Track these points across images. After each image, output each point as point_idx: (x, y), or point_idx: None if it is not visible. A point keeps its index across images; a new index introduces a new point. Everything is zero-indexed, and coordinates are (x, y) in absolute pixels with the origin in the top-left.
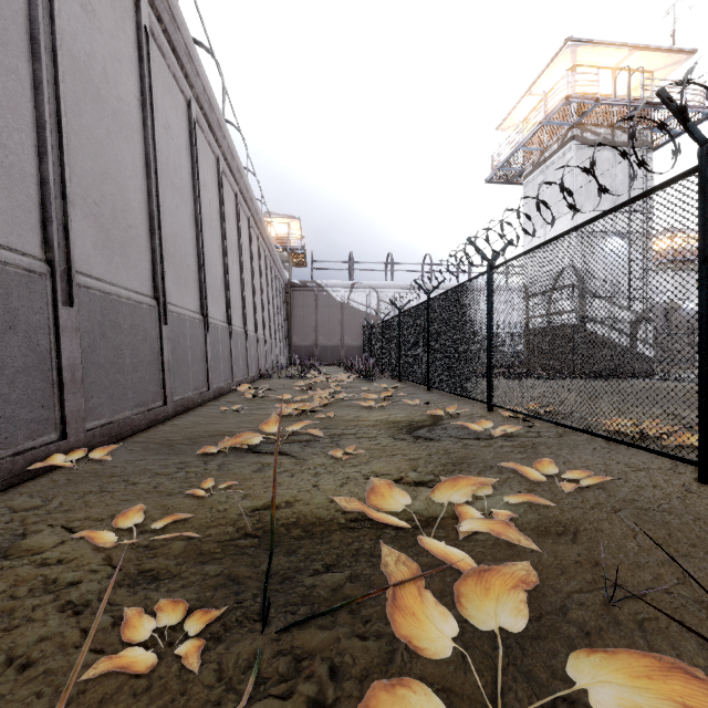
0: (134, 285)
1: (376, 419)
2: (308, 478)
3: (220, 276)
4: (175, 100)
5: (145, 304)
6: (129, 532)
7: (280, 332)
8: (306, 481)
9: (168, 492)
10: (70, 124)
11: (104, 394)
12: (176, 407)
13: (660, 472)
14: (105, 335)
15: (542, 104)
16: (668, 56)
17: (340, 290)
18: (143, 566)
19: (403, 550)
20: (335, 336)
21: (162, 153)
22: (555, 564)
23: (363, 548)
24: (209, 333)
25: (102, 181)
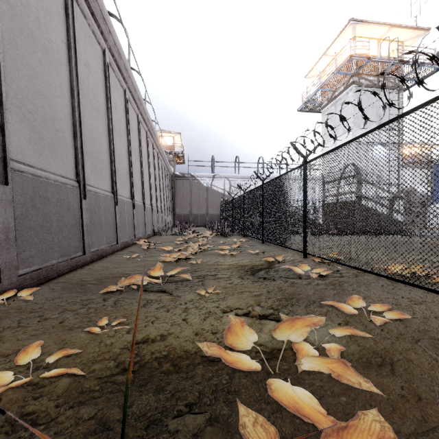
0: (60, 172)
1: (229, 264)
2: (179, 313)
3: (126, 168)
4: (93, 48)
5: (69, 185)
6: (27, 368)
7: (167, 205)
8: (178, 316)
9: (70, 327)
10: (7, 52)
11: (34, 248)
12: (92, 256)
13: (435, 305)
14: (36, 206)
15: (334, 61)
16: (413, 32)
17: (206, 179)
18: (26, 409)
19: (255, 385)
20: (203, 208)
21: (83, 82)
22: (386, 400)
23: (221, 383)
24: (118, 205)
25: (35, 97)
